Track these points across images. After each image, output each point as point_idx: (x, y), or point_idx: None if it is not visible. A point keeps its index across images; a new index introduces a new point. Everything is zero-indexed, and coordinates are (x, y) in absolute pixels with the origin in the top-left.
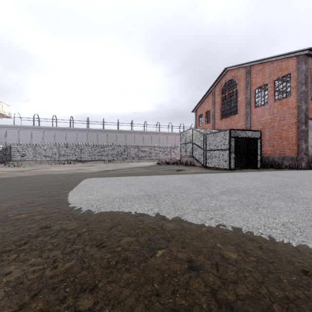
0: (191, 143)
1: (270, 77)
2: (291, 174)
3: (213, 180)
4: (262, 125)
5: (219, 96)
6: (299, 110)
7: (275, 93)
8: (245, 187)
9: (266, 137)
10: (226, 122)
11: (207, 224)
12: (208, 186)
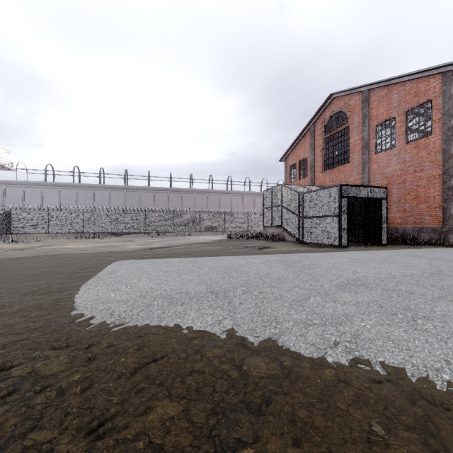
0: (280, 206)
1: (400, 106)
2: (438, 254)
3: (319, 263)
4: (387, 179)
5: (321, 136)
6: (445, 156)
7: (407, 130)
8: (375, 277)
9: (393, 198)
10: (332, 175)
11: (331, 359)
12: (313, 275)
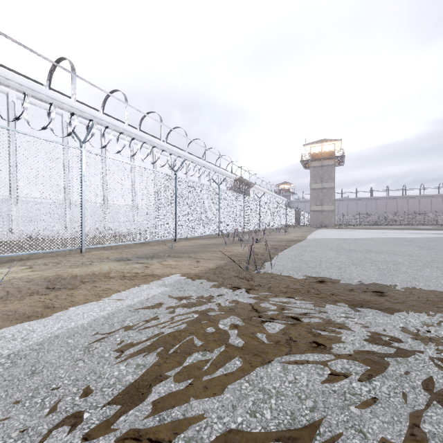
0: None
1: None
2: None
3: None
4: None
5: None
6: None
7: None
8: None
9: None
10: None
11: None
12: None
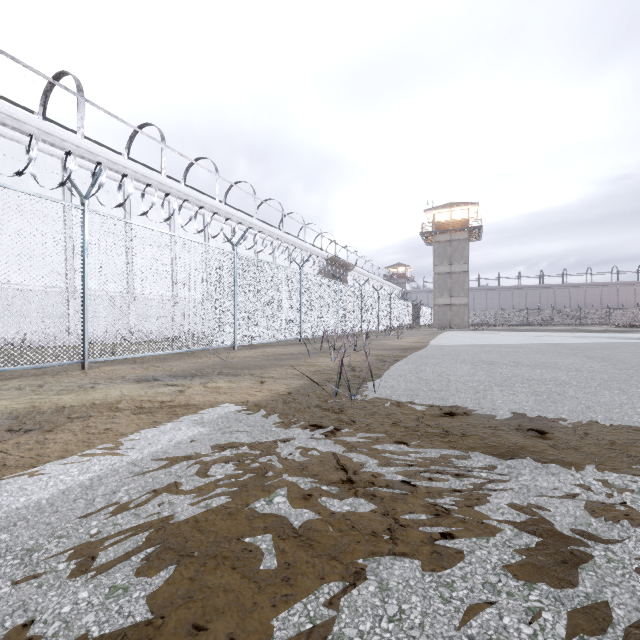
0: None
1: None
2: None
3: None
4: None
5: None
6: None
7: None
8: None
9: None
10: None
11: None
12: None
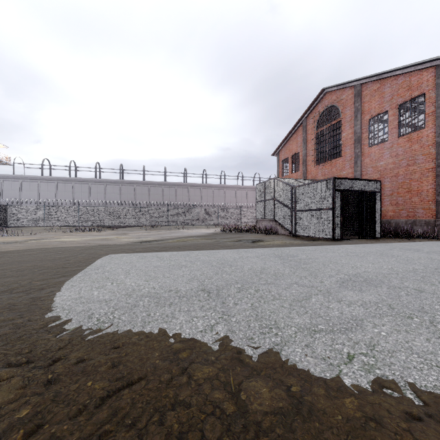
0: (273, 199)
1: (393, 100)
2: (435, 248)
3: (315, 257)
4: (380, 172)
5: (313, 131)
6: (438, 149)
7: (400, 124)
8: (377, 273)
9: (386, 191)
10: (324, 169)
11: (348, 381)
12: (311, 271)
